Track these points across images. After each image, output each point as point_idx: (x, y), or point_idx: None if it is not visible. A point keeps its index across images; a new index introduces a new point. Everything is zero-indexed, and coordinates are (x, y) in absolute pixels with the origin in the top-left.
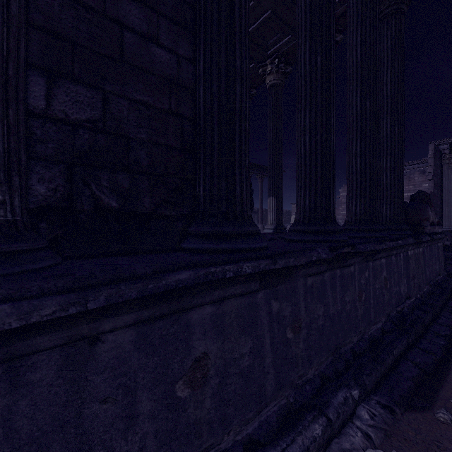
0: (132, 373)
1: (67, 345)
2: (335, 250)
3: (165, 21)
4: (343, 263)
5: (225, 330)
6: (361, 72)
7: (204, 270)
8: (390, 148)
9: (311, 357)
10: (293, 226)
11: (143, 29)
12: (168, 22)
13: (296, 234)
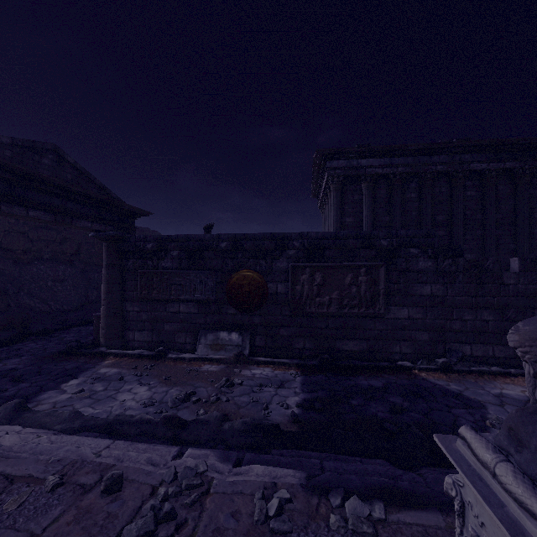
0: None
1: None
2: None
3: None
4: None
5: None
6: None
7: None
8: None
9: None
10: None
11: None
12: None
13: None
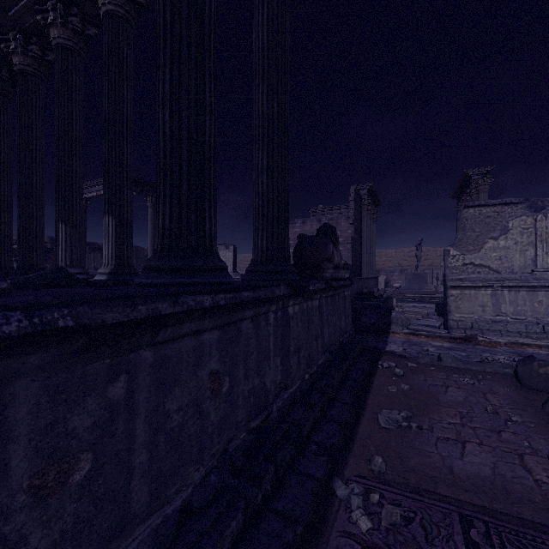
0: None
1: None
2: None
3: None
4: None
5: None
6: None
7: None
8: (268, 136)
9: None
10: None
11: None
12: None
13: None
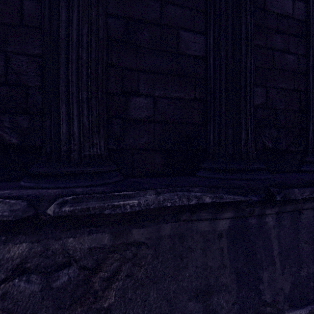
0: (313, 233)
1: (291, 212)
2: None
3: (292, 38)
4: None
5: None
6: None
7: None
8: None
9: None
10: None
11: (282, 47)
12: (293, 37)
13: None
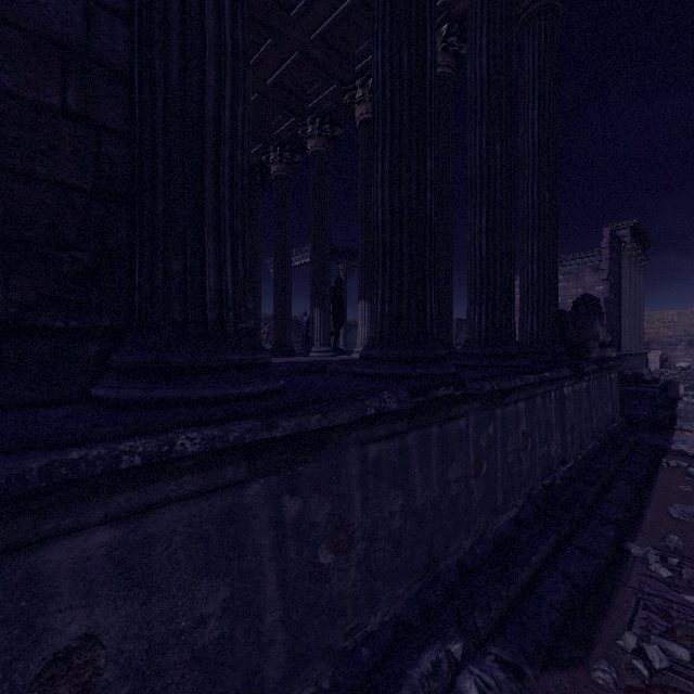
0: None
1: None
2: (423, 393)
3: None
4: (444, 415)
5: (154, 573)
6: (489, 96)
7: (45, 458)
8: (538, 225)
9: (374, 592)
10: (365, 349)
11: None
12: None
13: (367, 364)
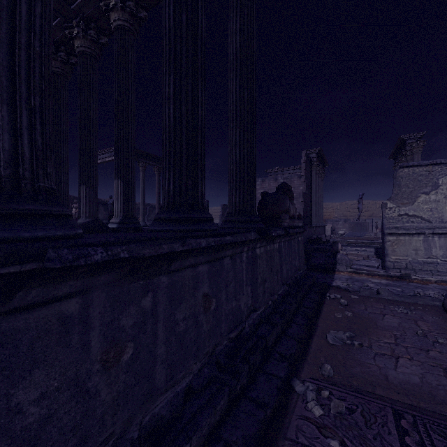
0: None
1: None
2: None
3: None
4: None
5: None
6: None
7: None
8: (240, 117)
9: None
10: None
11: None
12: None
13: None
